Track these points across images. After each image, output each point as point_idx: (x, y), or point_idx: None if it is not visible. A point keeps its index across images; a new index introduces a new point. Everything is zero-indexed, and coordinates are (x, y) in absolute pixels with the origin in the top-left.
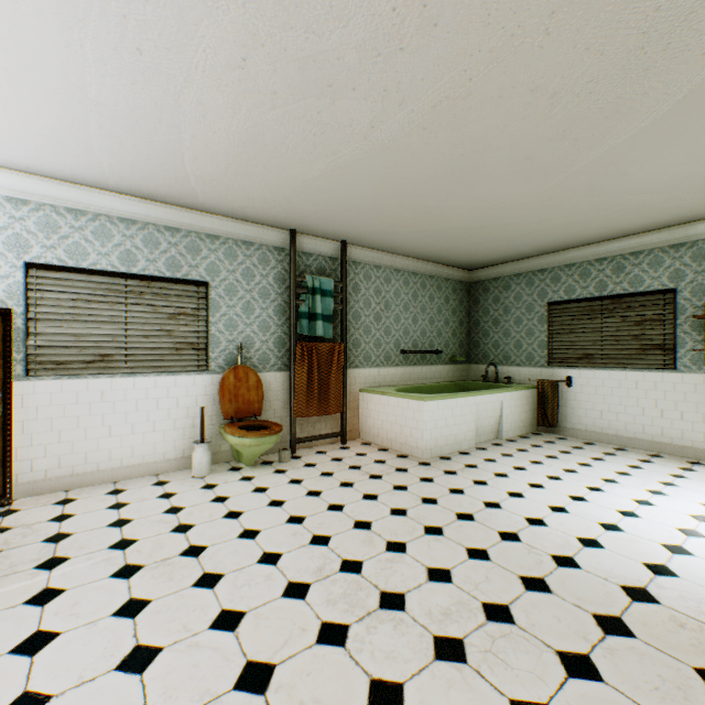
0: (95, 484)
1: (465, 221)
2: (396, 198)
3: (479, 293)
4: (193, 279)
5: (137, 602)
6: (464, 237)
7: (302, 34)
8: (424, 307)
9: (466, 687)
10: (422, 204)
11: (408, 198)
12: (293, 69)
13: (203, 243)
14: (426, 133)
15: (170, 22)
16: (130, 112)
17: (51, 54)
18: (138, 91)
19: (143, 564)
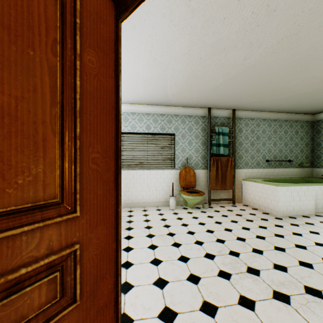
0: (138, 207)
1: (305, 89)
2: (260, 86)
3: (320, 127)
4: (169, 133)
5: (154, 245)
6: (306, 97)
7: (211, 35)
8: (280, 137)
9: (287, 313)
10: (276, 86)
11: (267, 85)
12: (208, 48)
13: (172, 119)
14: (275, 54)
15: (164, 47)
16: (150, 78)
17: (130, 68)
18: (153, 71)
19: (155, 235)
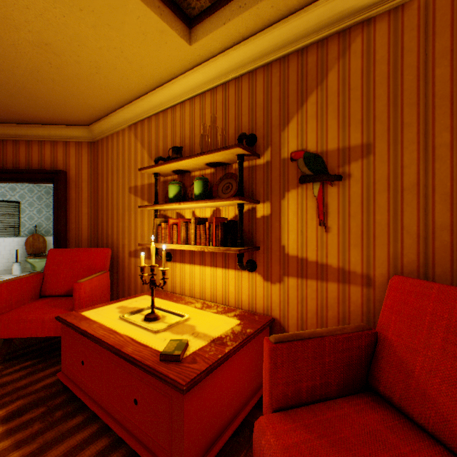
0: None
1: None
2: None
3: None
4: (13, 200)
5: None
6: None
7: None
8: None
9: None
10: None
11: None
12: None
13: (18, 186)
14: None
15: None
16: None
17: None
18: None
19: None
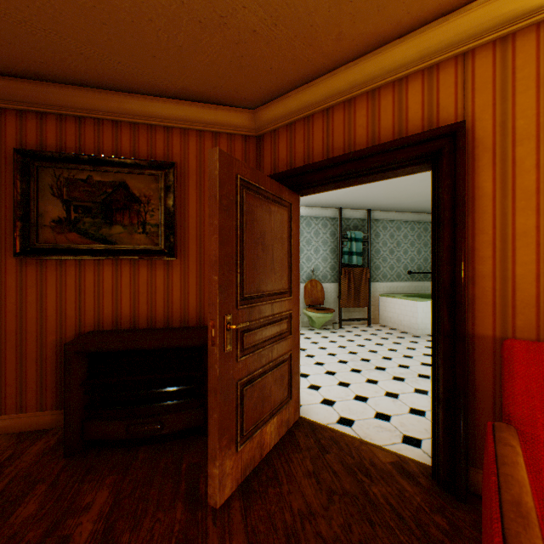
0: None
1: None
2: (395, 191)
3: None
4: None
5: None
6: None
7: None
8: (426, 243)
9: (400, 384)
10: (412, 192)
11: (402, 191)
12: None
13: None
14: None
15: None
16: None
17: None
18: None
19: None
